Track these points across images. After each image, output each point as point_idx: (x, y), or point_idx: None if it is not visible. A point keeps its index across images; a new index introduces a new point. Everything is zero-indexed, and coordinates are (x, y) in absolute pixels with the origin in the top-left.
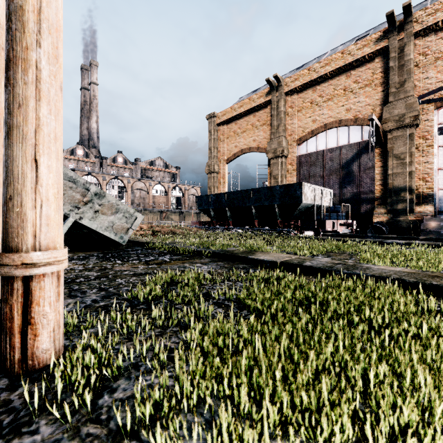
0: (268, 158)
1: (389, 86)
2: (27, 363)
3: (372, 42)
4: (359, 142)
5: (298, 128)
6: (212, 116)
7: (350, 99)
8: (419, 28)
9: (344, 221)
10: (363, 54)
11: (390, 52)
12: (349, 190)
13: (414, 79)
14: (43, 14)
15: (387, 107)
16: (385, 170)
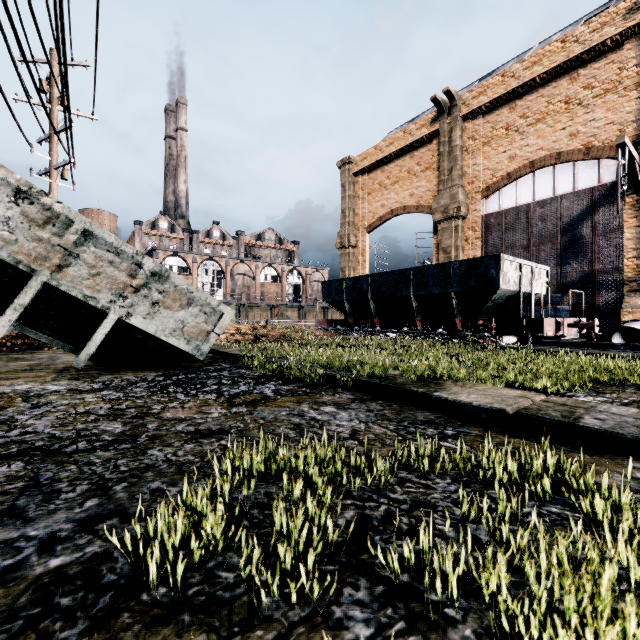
0: (435, 221)
1: None
2: None
3: (620, 16)
4: (594, 187)
5: (484, 171)
6: (347, 162)
7: (577, 116)
8: None
9: (574, 319)
10: (602, 38)
11: None
12: (576, 268)
13: None
14: None
15: None
16: None
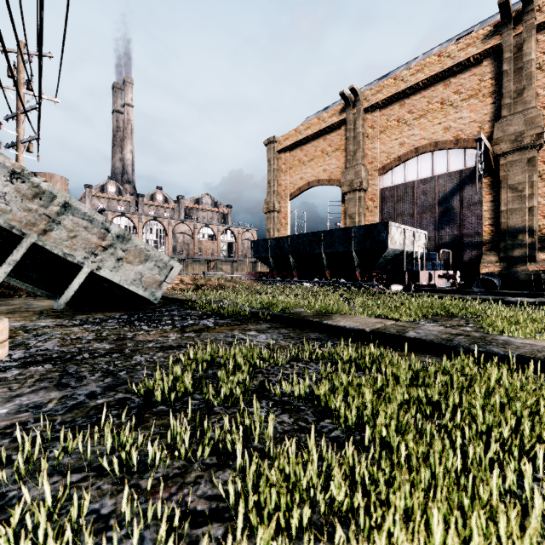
0: (343, 193)
1: (502, 97)
2: None
3: (479, 40)
4: (461, 170)
5: (381, 153)
6: (272, 141)
7: (449, 114)
8: (544, 19)
9: (443, 272)
10: (467, 56)
11: (503, 51)
12: (448, 232)
13: (536, 86)
14: None
15: (500, 124)
16: (497, 206)
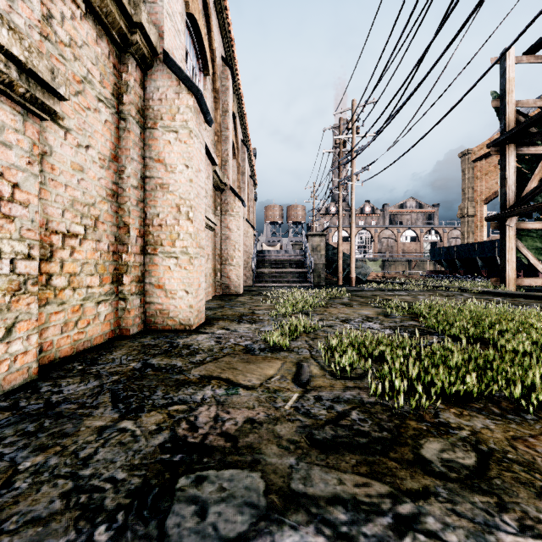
0: None
1: None
2: (352, 286)
3: None
4: None
5: None
6: (466, 153)
7: None
8: None
9: None
10: None
11: None
12: None
13: None
14: (353, 249)
15: None
16: None
